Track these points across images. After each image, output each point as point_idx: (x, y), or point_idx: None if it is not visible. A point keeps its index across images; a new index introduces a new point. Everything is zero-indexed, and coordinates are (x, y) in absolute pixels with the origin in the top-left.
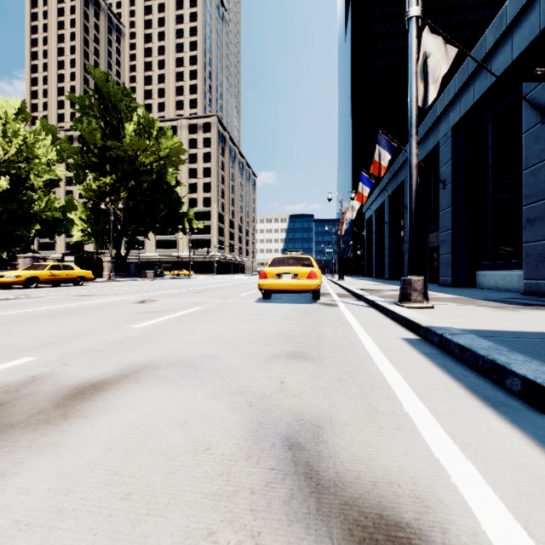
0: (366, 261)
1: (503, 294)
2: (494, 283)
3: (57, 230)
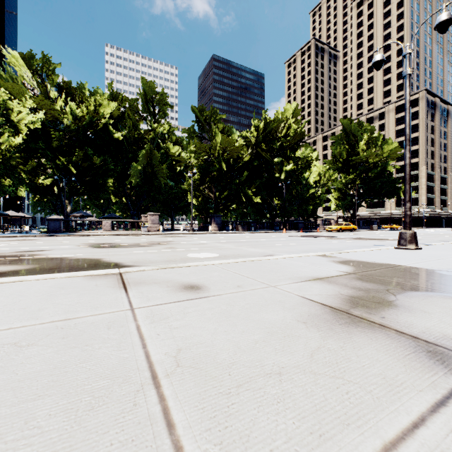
0: None
1: None
2: None
3: None
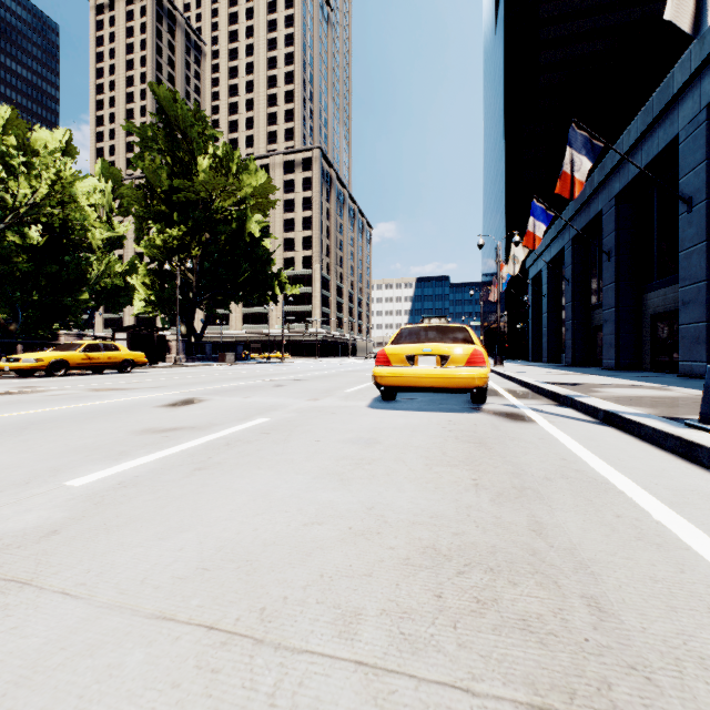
0: (531, 339)
1: None
2: None
3: (121, 301)
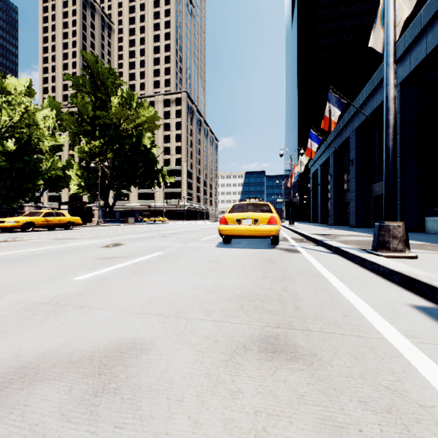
0: (312, 209)
1: None
2: None
3: (60, 185)
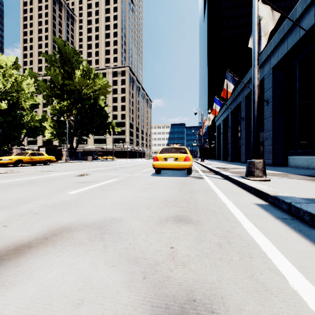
0: (217, 151)
1: (309, 171)
2: (300, 163)
3: (37, 133)
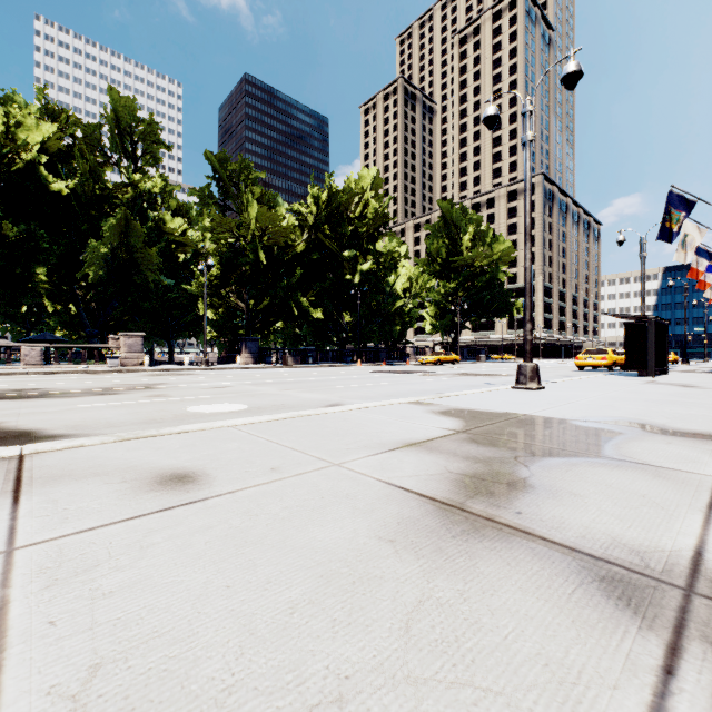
0: None
1: None
2: None
3: None
